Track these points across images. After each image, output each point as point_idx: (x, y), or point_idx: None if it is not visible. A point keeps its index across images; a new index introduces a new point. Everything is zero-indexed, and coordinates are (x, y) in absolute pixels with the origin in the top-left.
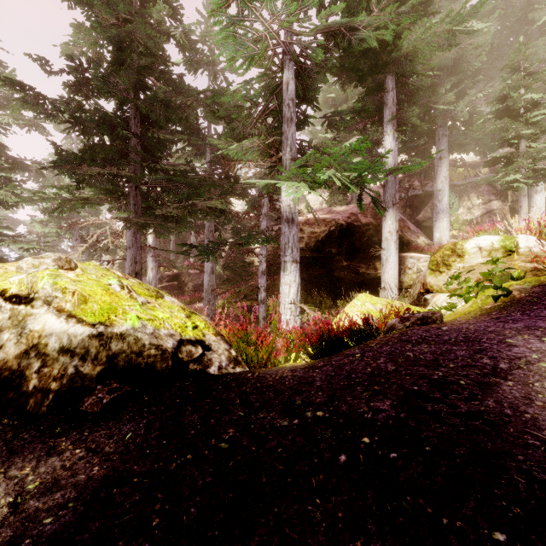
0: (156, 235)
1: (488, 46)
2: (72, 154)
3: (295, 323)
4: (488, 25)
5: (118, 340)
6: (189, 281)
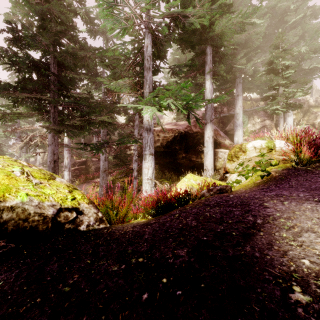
0: (68, 137)
1: (263, 33)
2: (8, 84)
3: (151, 191)
4: (263, 22)
5: (8, 211)
6: (92, 165)
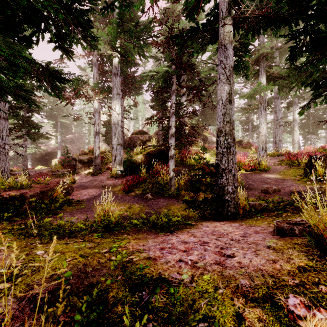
0: None
1: None
2: None
3: None
4: None
5: None
6: None
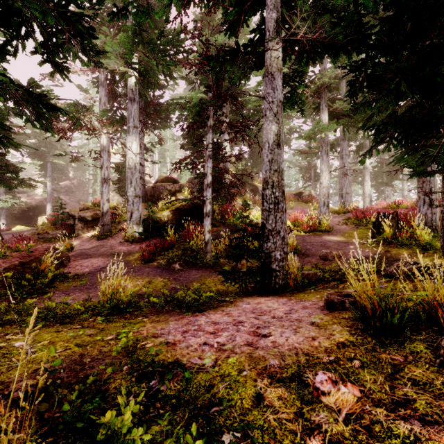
0: None
1: None
2: None
3: None
4: None
5: None
6: None
